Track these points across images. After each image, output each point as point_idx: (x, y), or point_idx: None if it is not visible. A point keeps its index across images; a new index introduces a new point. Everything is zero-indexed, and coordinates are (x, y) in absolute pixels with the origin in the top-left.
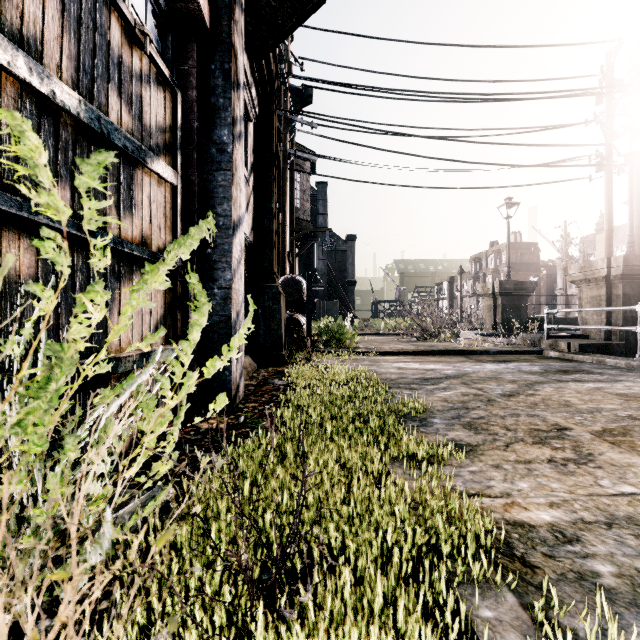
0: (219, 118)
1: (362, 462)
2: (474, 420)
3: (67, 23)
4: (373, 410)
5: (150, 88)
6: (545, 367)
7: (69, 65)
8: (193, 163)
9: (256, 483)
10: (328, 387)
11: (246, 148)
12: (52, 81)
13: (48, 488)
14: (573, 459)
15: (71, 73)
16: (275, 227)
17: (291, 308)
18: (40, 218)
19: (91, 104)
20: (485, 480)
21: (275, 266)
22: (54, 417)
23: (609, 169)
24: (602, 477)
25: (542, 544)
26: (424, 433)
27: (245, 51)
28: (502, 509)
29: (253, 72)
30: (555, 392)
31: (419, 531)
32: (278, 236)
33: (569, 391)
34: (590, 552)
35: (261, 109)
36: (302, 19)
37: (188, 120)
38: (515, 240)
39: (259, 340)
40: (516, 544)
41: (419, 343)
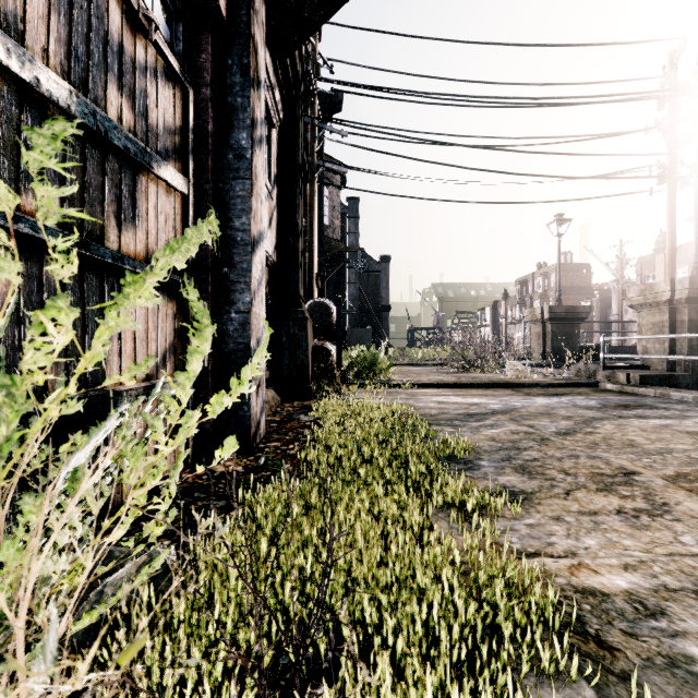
0: (237, 120)
1: (400, 513)
2: (527, 462)
3: (55, 0)
4: (412, 451)
5: (157, 83)
6: (603, 401)
7: (58, 50)
8: (207, 170)
9: (275, 540)
10: (360, 424)
11: (269, 157)
12: (36, 66)
13: (3, 560)
14: (646, 510)
15: (60, 59)
16: (301, 246)
17: (319, 335)
18: (20, 227)
19: (85, 97)
20: (545, 535)
21: (301, 289)
22: (6, 471)
23: (672, 181)
24: (682, 532)
25: (620, 618)
26: (470, 478)
27: (267, 48)
28: (568, 572)
29: (276, 72)
30: (617, 430)
31: (472, 604)
32: (305, 256)
33: (632, 429)
34: (679, 629)
35: (286, 114)
36: (331, 12)
37: (201, 121)
38: (565, 261)
39: (283, 371)
40: (588, 618)
41: (460, 374)
